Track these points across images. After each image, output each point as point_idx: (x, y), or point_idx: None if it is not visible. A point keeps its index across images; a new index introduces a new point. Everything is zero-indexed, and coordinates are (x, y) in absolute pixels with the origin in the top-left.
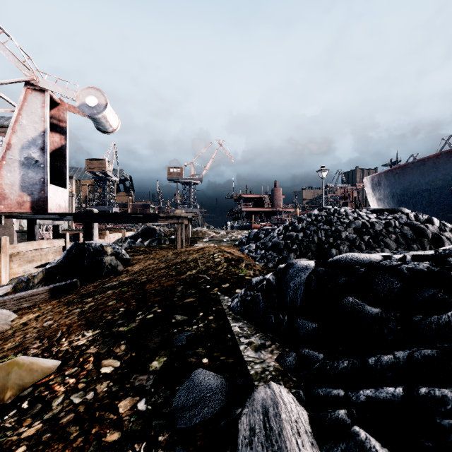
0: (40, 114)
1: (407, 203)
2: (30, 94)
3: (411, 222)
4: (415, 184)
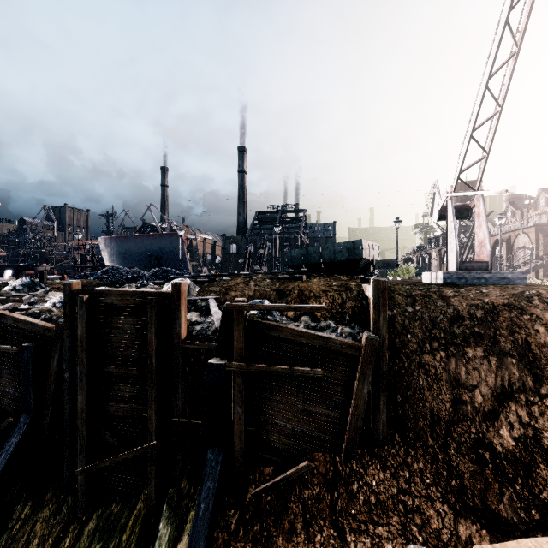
0: None
1: (128, 259)
2: None
3: (138, 271)
4: (133, 248)
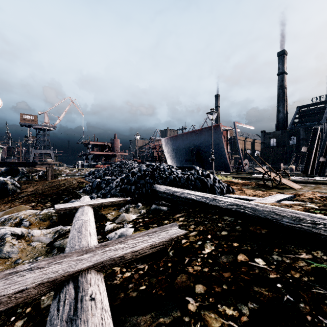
0: None
1: (179, 154)
2: None
3: None
4: (181, 145)
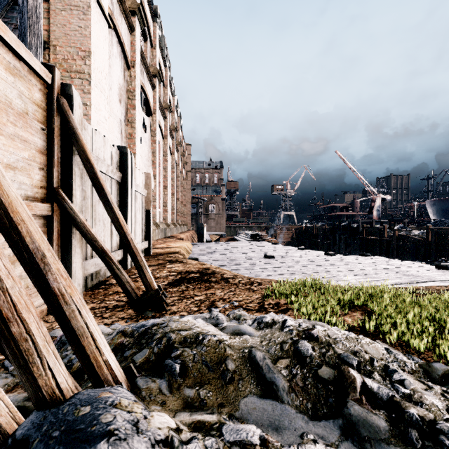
0: (379, 201)
1: (448, 213)
2: (377, 197)
3: None
4: None
